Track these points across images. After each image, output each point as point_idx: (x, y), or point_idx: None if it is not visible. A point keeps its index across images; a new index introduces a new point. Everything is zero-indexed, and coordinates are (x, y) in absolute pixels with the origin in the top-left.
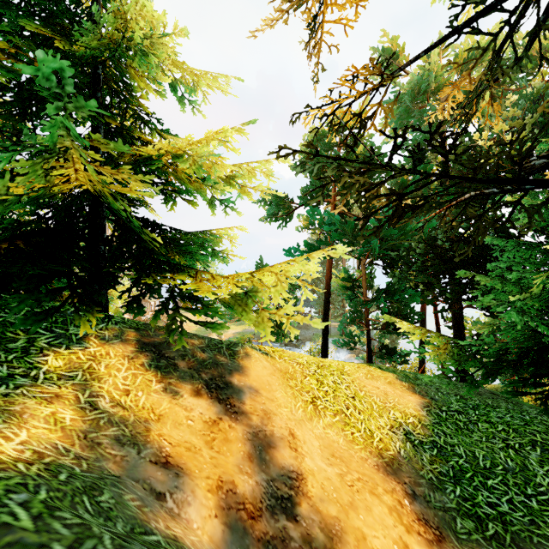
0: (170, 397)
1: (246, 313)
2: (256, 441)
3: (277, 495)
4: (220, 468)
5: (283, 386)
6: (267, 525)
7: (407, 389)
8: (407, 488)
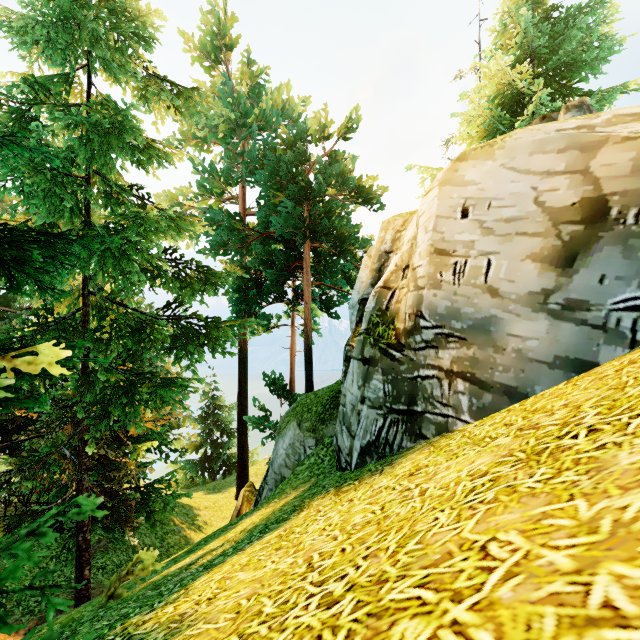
0: None
1: None
2: None
3: None
4: None
5: None
6: None
7: None
8: None
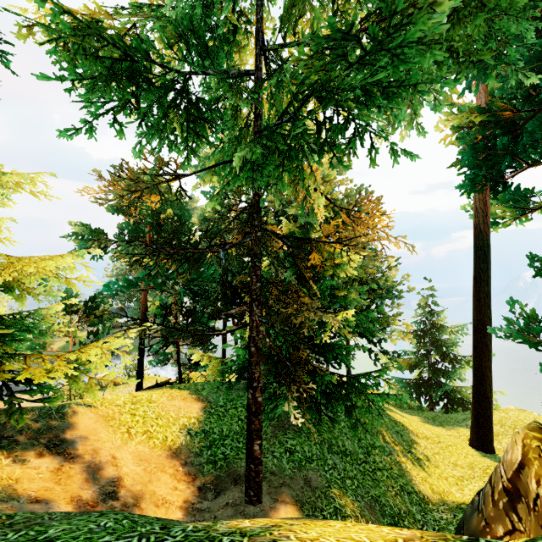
0: (20, 465)
1: (77, 387)
2: (89, 470)
3: (106, 492)
4: (70, 492)
5: (106, 427)
6: (102, 507)
7: (195, 399)
8: (182, 461)
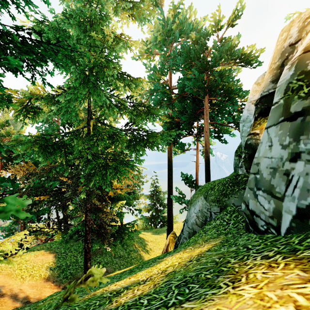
0: None
1: None
2: (13, 297)
3: (25, 302)
4: (11, 306)
5: (10, 279)
6: None
7: (49, 253)
8: (52, 281)
